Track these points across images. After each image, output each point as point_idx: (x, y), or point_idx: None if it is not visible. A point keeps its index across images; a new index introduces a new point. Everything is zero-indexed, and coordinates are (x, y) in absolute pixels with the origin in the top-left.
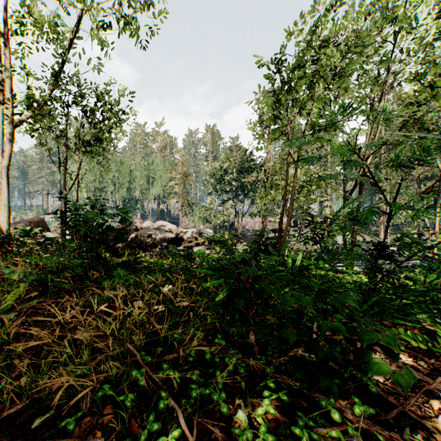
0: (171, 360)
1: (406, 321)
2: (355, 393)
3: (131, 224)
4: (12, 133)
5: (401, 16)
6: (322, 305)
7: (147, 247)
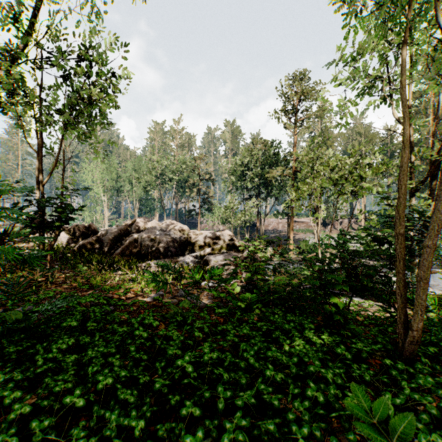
0: None
1: None
2: None
3: (133, 224)
4: None
5: None
6: None
7: (149, 254)
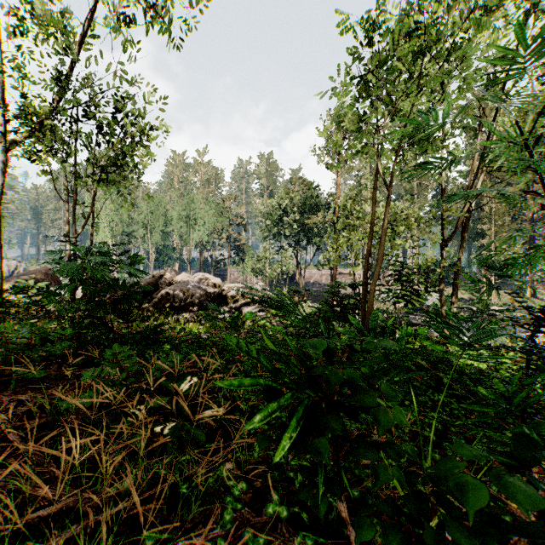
0: None
1: None
2: None
3: (162, 277)
4: (4, 157)
5: None
6: None
7: (182, 307)
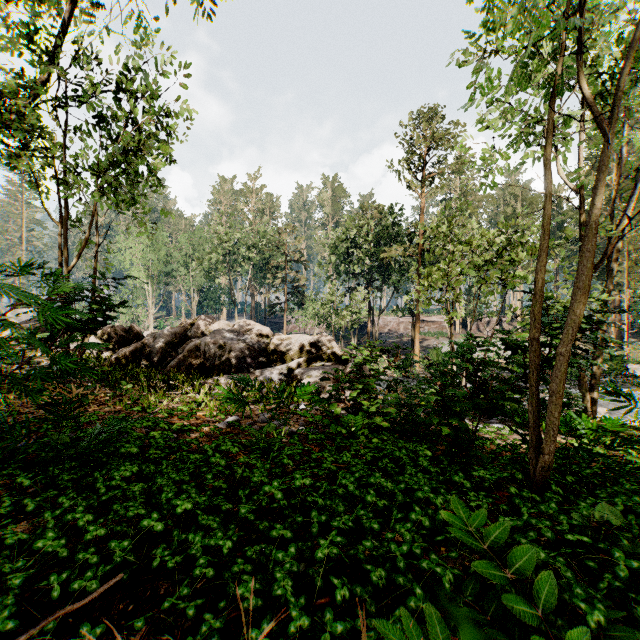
0: None
1: None
2: None
3: (193, 325)
4: None
5: None
6: None
7: (216, 367)
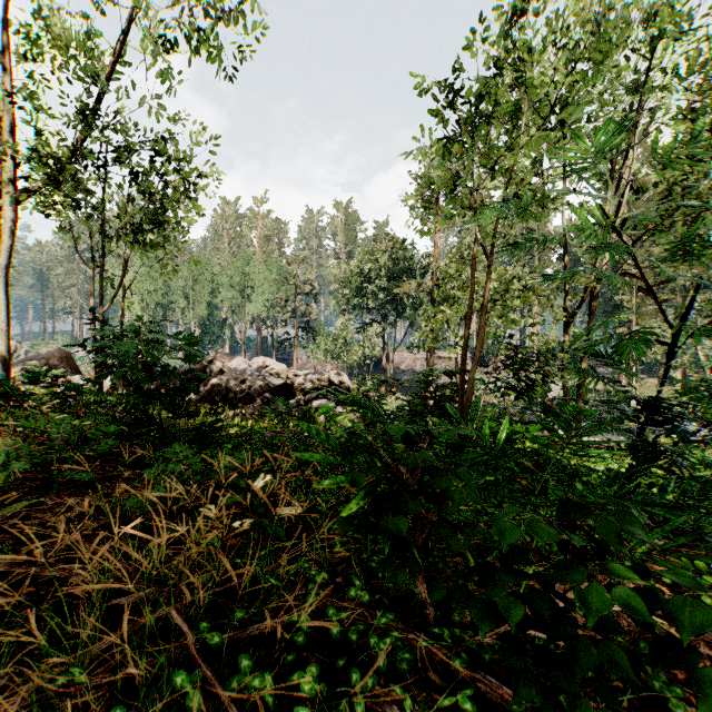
0: (262, 634)
1: (702, 542)
2: (633, 708)
3: (211, 362)
4: (14, 211)
5: (665, 11)
6: (582, 543)
7: (238, 401)
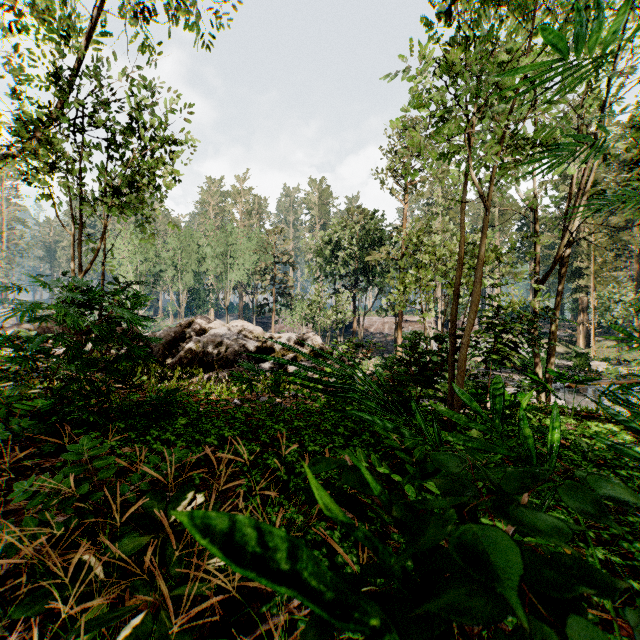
0: None
1: None
2: None
3: (191, 325)
4: None
5: None
6: None
7: (214, 363)
